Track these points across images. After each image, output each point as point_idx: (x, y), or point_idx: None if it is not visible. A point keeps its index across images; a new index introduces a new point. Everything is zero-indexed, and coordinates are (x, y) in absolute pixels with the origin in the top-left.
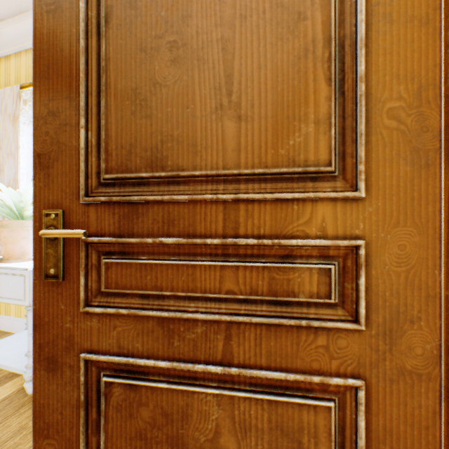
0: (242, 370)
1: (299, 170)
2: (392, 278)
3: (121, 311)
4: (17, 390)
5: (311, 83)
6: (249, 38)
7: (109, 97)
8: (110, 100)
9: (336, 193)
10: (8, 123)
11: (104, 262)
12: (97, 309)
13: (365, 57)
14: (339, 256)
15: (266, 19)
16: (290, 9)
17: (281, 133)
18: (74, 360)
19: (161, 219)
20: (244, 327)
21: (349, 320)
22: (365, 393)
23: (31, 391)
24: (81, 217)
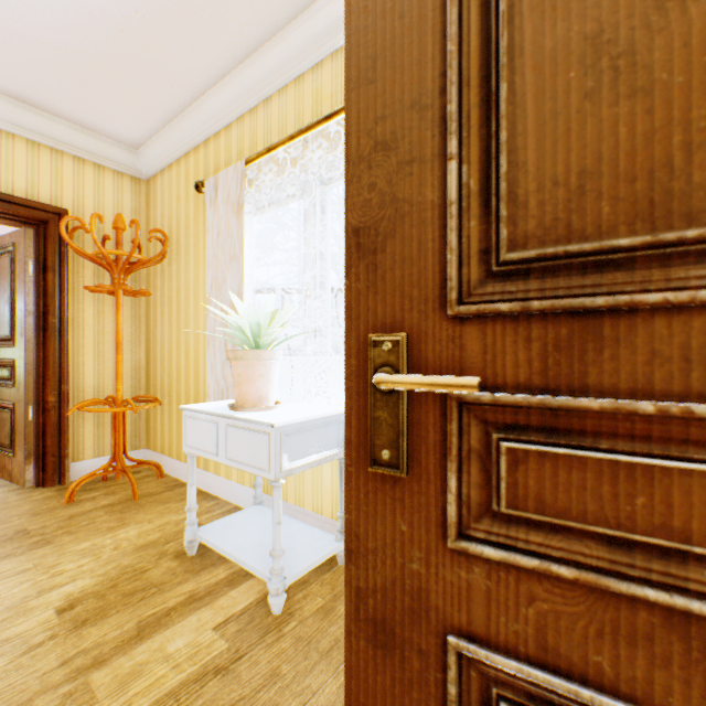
0: None
1: None
2: None
3: (552, 567)
4: (255, 600)
5: None
6: None
7: (518, 75)
8: (520, 82)
9: None
10: (231, 216)
11: (505, 447)
12: (488, 551)
13: None
14: None
15: None
16: None
17: None
18: (426, 642)
19: (675, 352)
20: None
21: None
22: None
23: (277, 611)
24: (444, 348)
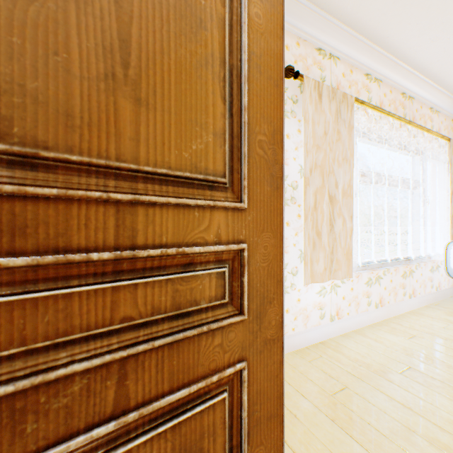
0: (143, 409)
1: (201, 177)
2: (261, 272)
3: None
4: None
5: (211, 94)
6: (151, 11)
7: None
8: None
9: (229, 203)
10: None
11: None
12: None
13: (247, 92)
14: (230, 259)
15: (171, 3)
16: (194, 10)
17: (185, 135)
18: None
19: None
20: (144, 356)
21: (237, 313)
22: (247, 371)
23: None
24: None
